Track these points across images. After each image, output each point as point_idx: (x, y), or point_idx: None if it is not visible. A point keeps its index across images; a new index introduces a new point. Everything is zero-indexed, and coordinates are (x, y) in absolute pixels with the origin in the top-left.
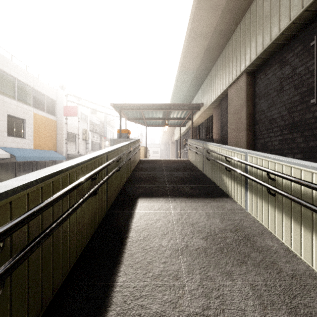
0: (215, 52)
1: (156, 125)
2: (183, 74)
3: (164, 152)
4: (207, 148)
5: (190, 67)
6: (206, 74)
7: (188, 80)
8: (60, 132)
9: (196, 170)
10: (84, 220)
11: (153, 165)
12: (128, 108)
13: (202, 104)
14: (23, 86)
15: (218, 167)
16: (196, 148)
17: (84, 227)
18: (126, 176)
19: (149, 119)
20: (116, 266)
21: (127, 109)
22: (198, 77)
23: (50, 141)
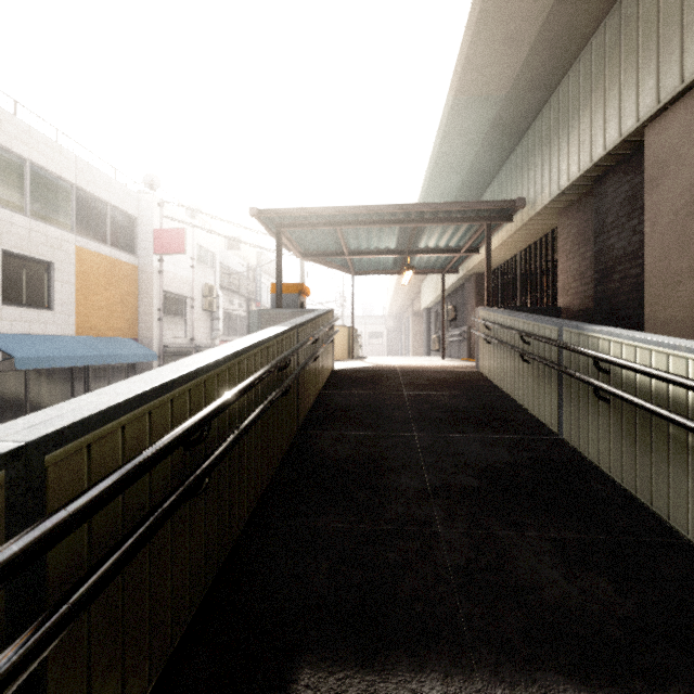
0: (591, 5)
1: (378, 270)
2: (462, 111)
3: (396, 336)
4: (605, 354)
5: (491, 81)
6: (537, 106)
7: (476, 132)
8: (146, 293)
9: (527, 423)
10: None
11: (373, 393)
12: (299, 223)
13: (524, 201)
14: (47, 181)
15: (689, 450)
16: (524, 341)
17: None
18: (270, 460)
19: (360, 253)
20: None
21: (298, 224)
22: (509, 119)
23: (120, 316)
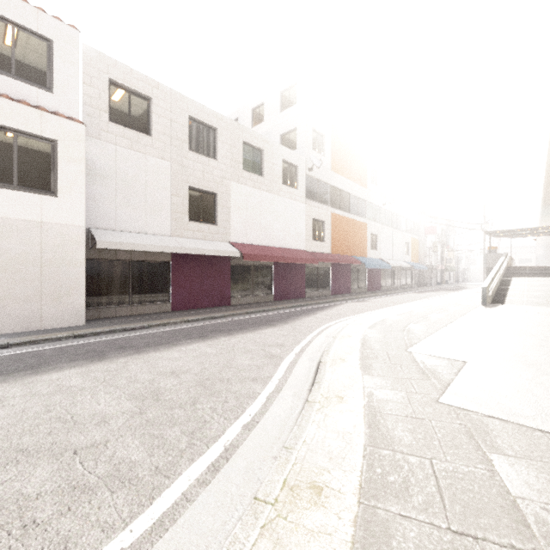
0: None
1: (522, 236)
2: (546, 206)
3: (545, 261)
4: None
5: None
6: None
7: None
8: (421, 248)
9: None
10: (500, 276)
11: (519, 269)
12: (496, 232)
13: None
14: (407, 222)
15: None
16: None
17: (500, 277)
18: (503, 272)
19: (514, 234)
20: (510, 282)
21: (495, 233)
22: None
23: (416, 256)
